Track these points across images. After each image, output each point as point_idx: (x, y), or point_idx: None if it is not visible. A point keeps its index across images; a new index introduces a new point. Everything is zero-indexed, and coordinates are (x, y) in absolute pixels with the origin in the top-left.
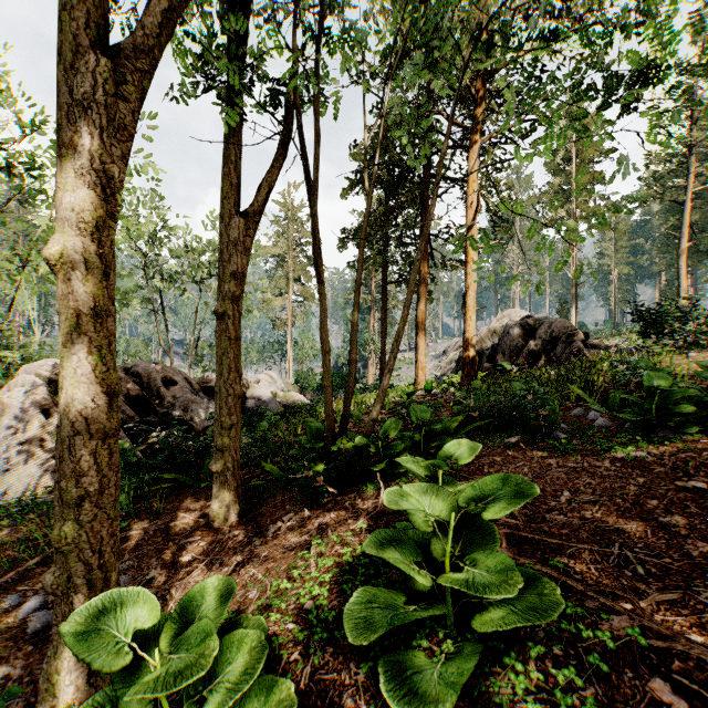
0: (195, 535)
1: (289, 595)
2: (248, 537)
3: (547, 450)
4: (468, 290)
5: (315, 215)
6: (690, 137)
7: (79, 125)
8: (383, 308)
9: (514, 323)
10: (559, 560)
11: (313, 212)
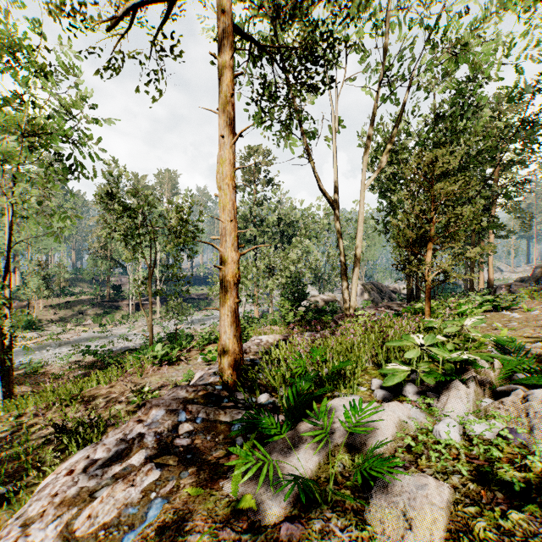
0: None
1: None
2: None
3: None
4: (489, 260)
5: None
6: None
7: None
8: None
9: (538, 265)
10: None
11: None
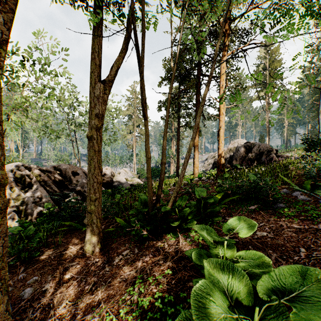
0: (75, 260)
1: None
2: (103, 263)
3: (275, 215)
4: (220, 128)
5: (141, 79)
6: None
7: None
8: (177, 138)
9: (241, 145)
10: None
11: (140, 77)
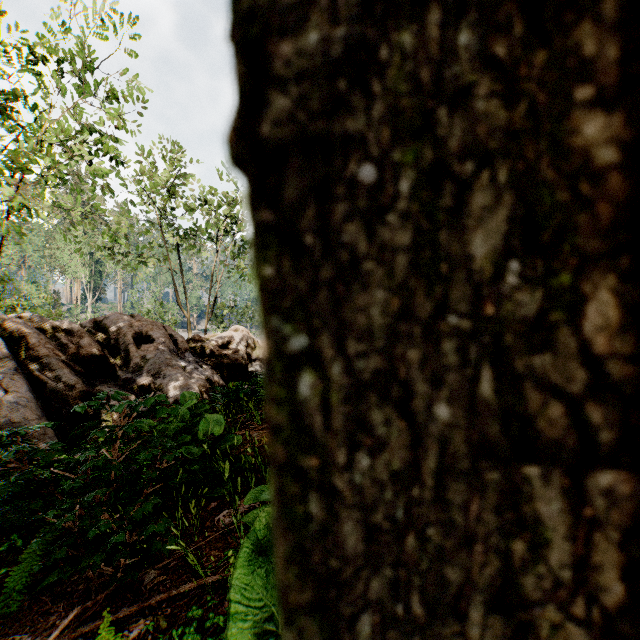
0: None
1: None
2: None
3: None
4: None
5: None
6: None
7: None
8: None
9: None
10: None
11: None
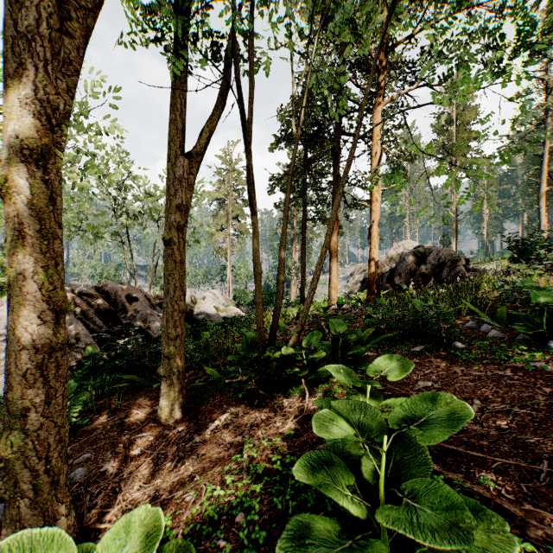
0: (145, 431)
1: (222, 503)
2: (190, 433)
3: (450, 359)
4: (373, 224)
5: (248, 154)
6: (549, 103)
7: (24, 57)
8: (303, 239)
9: (409, 251)
10: (486, 476)
11: (246, 152)
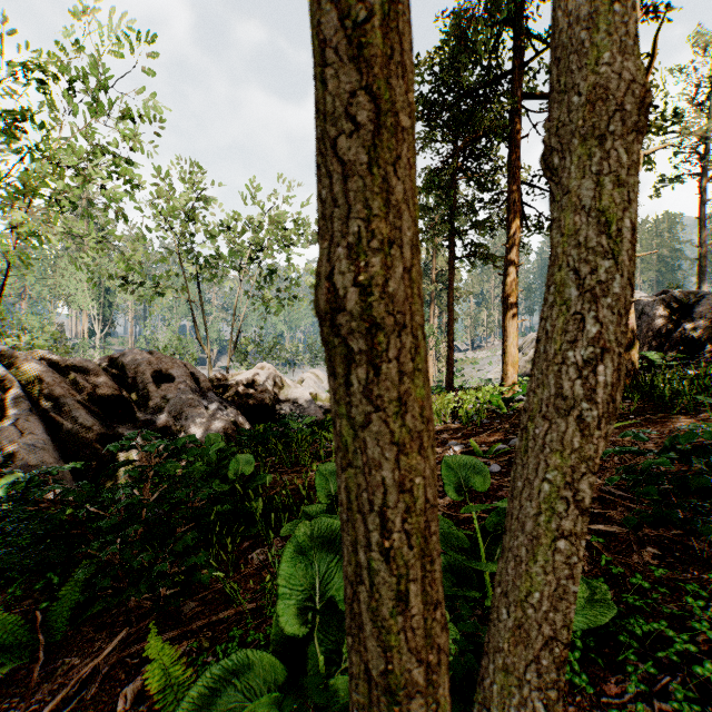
0: None
1: None
2: None
3: None
4: None
5: None
6: None
7: None
8: (451, 290)
9: (651, 299)
10: None
11: None
